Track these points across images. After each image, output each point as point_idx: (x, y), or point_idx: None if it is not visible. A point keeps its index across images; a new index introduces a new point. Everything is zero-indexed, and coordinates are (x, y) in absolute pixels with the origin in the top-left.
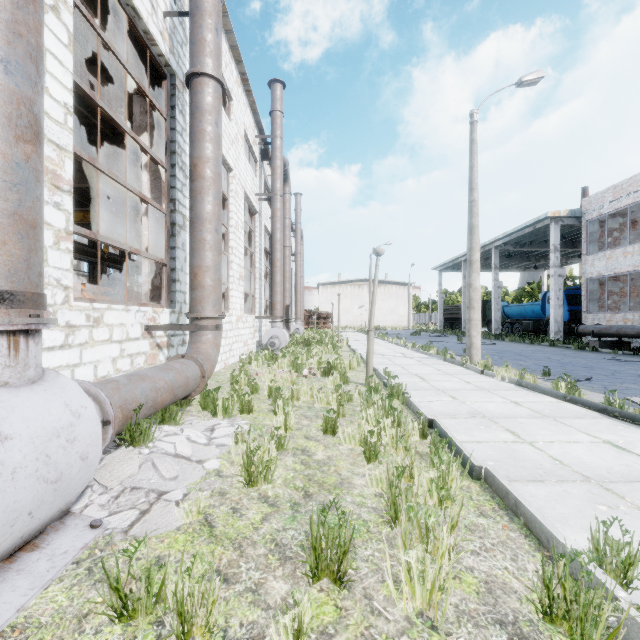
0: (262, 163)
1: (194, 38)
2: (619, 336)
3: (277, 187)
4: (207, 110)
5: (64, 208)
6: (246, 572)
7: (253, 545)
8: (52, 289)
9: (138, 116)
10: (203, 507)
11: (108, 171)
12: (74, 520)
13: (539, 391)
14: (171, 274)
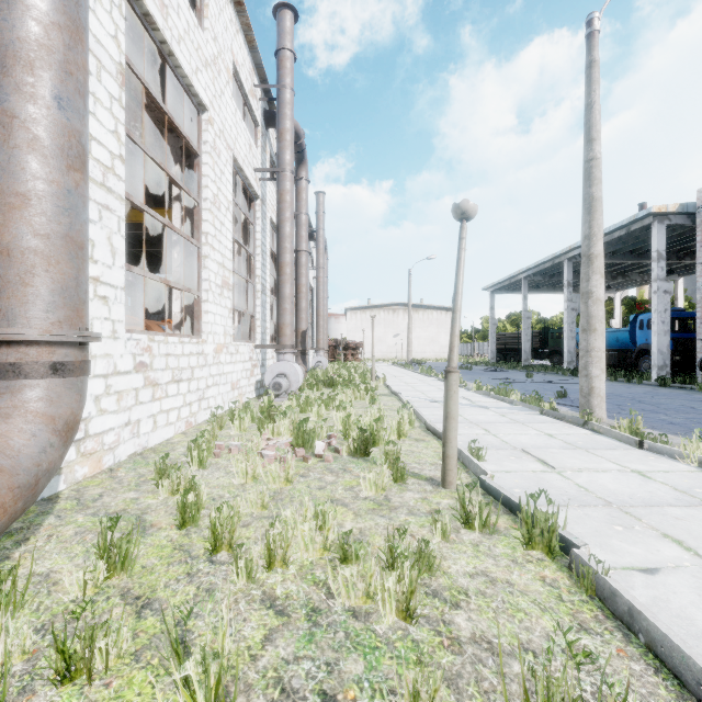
0: (267, 132)
1: None
2: None
3: (286, 159)
4: None
5: None
6: None
7: None
8: None
9: None
10: None
11: None
12: None
13: None
14: None
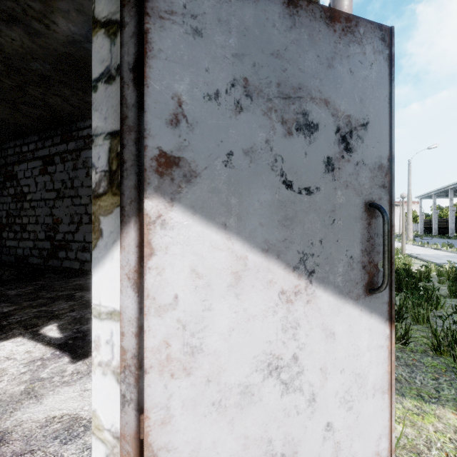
0: None
1: None
2: None
3: None
4: None
5: None
6: None
7: None
8: None
9: None
10: None
11: None
12: None
13: (415, 245)
14: None
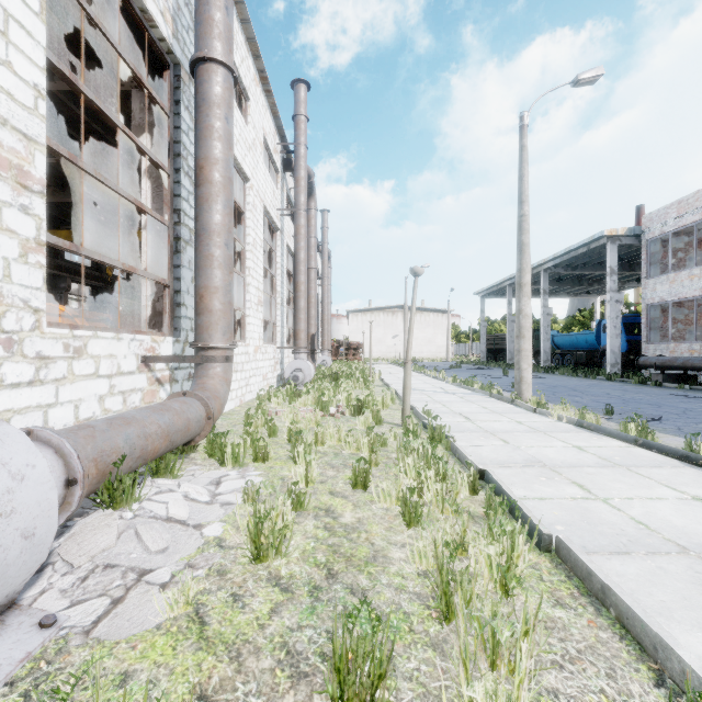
0: (284, 174)
1: (200, 17)
2: (685, 369)
3: (301, 201)
4: (215, 102)
5: (34, 213)
6: (243, 699)
7: (256, 653)
8: (17, 312)
9: (137, 113)
10: (193, 596)
11: (94, 172)
12: (18, 616)
13: (604, 433)
14: (175, 297)
